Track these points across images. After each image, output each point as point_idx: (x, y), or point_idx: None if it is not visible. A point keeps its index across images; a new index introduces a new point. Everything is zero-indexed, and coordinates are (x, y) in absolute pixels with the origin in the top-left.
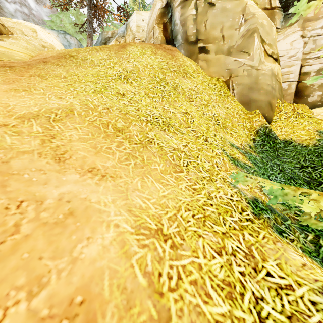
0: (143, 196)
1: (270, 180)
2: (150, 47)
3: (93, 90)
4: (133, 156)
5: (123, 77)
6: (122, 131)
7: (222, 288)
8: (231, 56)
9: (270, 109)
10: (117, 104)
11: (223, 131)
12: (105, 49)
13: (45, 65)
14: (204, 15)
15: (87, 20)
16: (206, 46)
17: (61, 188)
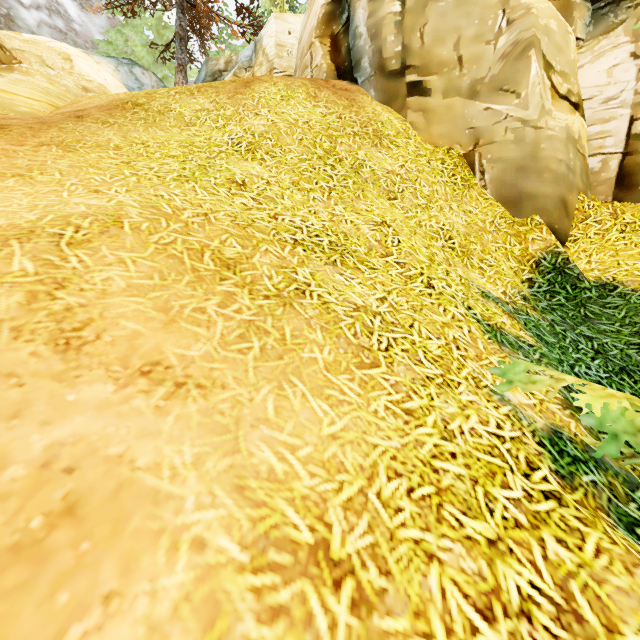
0: (278, 438)
1: (576, 376)
2: (303, 84)
3: (176, 175)
4: (260, 329)
5: (246, 147)
6: (235, 267)
7: None
8: (479, 100)
9: (564, 213)
10: (227, 205)
11: (463, 263)
12: (208, 90)
13: (79, 123)
14: (419, 14)
15: (176, 35)
16: (424, 80)
17: (58, 427)
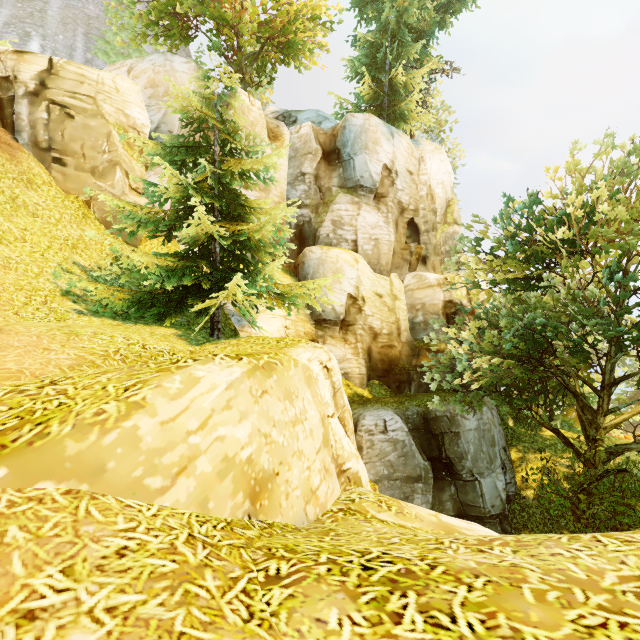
0: None
1: None
2: None
3: None
4: None
5: None
6: None
7: (23, 303)
8: (94, 178)
9: (135, 238)
10: None
11: (72, 251)
12: None
13: None
14: (61, 124)
15: None
16: (63, 158)
17: None
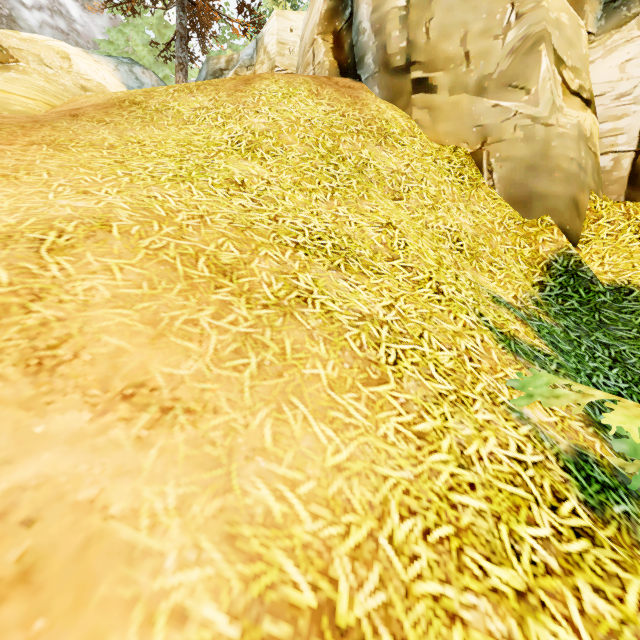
0: (276, 472)
1: (594, 387)
2: (305, 81)
3: (171, 174)
4: (257, 343)
5: (245, 146)
6: (232, 273)
7: None
8: (487, 97)
9: (575, 214)
10: (225, 207)
11: (472, 266)
12: (207, 88)
13: (74, 122)
14: (425, 8)
15: (176, 34)
16: (429, 77)
17: (21, 467)
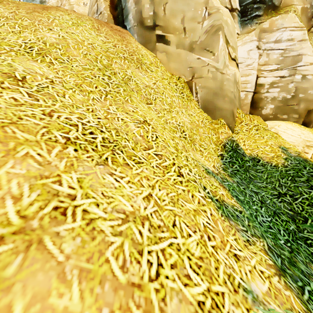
0: None
1: (260, 225)
2: (89, 19)
3: None
4: None
5: (37, 51)
6: None
7: None
8: (194, 53)
9: (233, 119)
10: None
11: (191, 147)
12: (9, 3)
13: None
14: None
15: None
16: (165, 35)
17: None
